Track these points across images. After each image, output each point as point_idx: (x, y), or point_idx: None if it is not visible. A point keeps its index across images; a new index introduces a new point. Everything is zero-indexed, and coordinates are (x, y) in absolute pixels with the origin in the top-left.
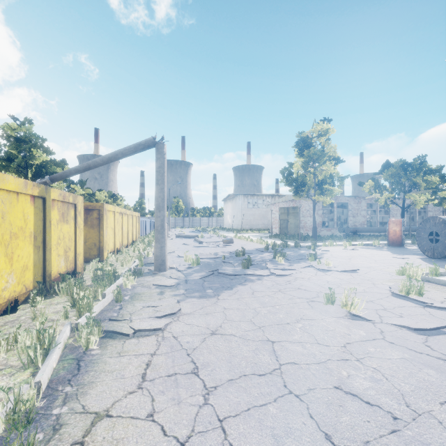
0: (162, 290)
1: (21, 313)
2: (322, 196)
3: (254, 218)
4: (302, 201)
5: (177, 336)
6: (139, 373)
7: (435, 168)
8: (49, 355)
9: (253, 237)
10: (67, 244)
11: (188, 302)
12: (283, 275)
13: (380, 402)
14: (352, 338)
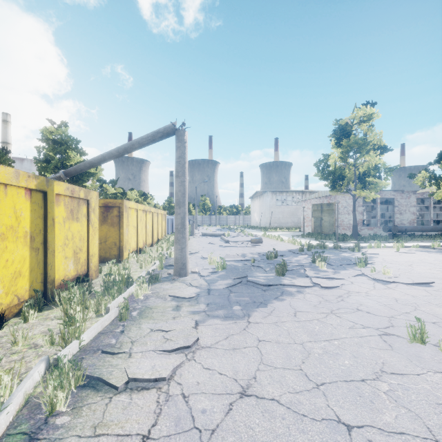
0: (179, 304)
1: (8, 331)
2: (364, 191)
3: (283, 216)
4: (338, 197)
5: (188, 394)
6: None
7: None
8: None
9: (283, 236)
10: (77, 245)
11: (209, 325)
12: (330, 287)
13: None
14: None
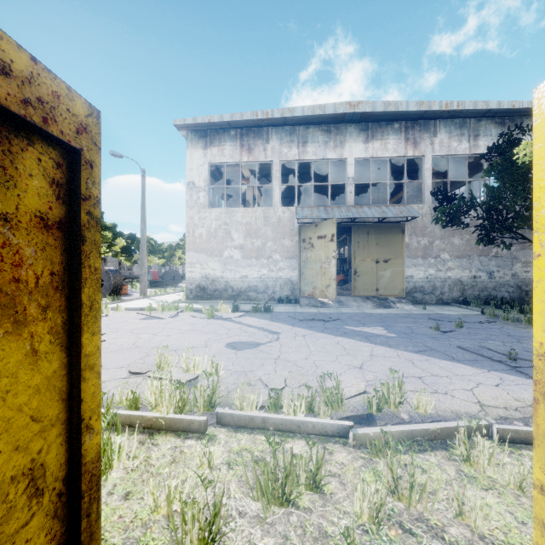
0: None
1: None
2: None
3: None
4: None
5: None
6: None
7: (111, 225)
8: None
9: None
10: None
11: None
12: None
13: None
14: None
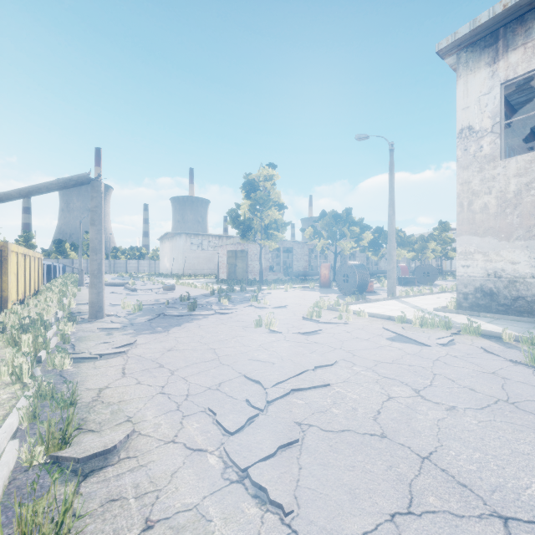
0: (109, 332)
1: None
2: (268, 241)
3: (199, 262)
4: (251, 245)
5: (140, 355)
6: (119, 372)
7: (358, 220)
8: (36, 371)
9: (197, 283)
10: None
11: (141, 337)
12: (226, 313)
13: (270, 360)
14: (266, 341)
